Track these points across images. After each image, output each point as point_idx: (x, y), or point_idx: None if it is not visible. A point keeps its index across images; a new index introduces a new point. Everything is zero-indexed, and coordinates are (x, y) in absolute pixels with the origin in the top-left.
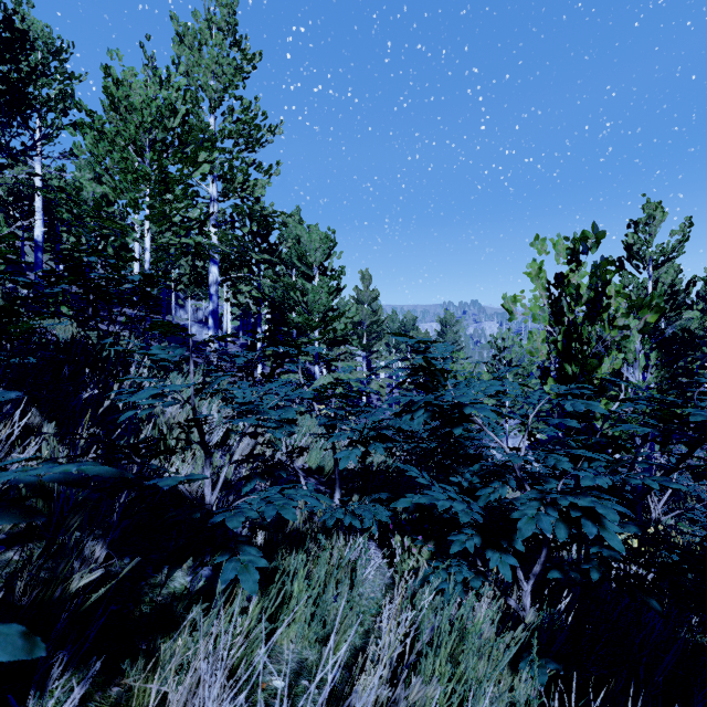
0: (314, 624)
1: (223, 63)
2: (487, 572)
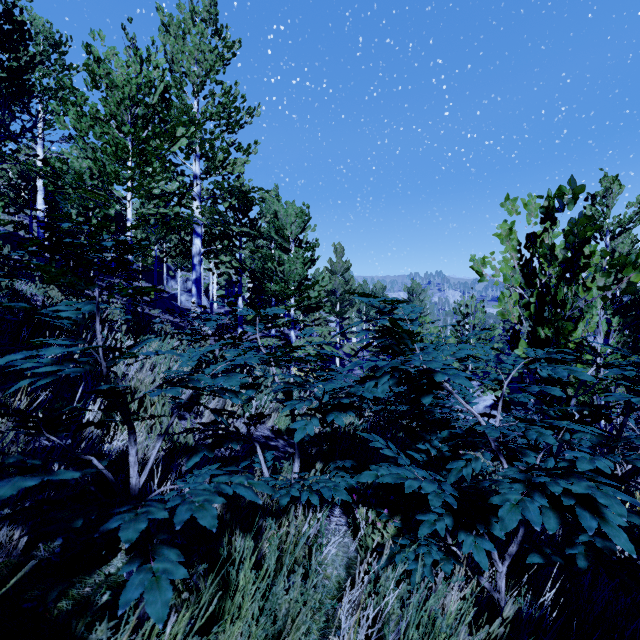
0: (263, 620)
1: (205, 50)
2: (457, 546)
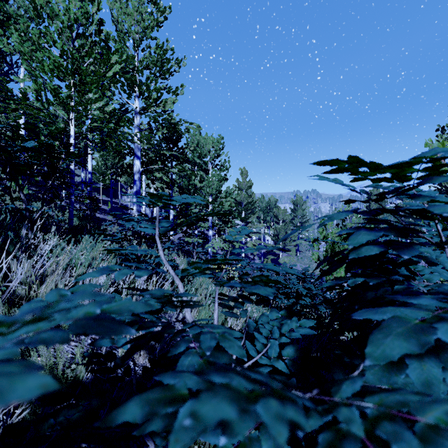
0: None
1: (142, 11)
2: None
